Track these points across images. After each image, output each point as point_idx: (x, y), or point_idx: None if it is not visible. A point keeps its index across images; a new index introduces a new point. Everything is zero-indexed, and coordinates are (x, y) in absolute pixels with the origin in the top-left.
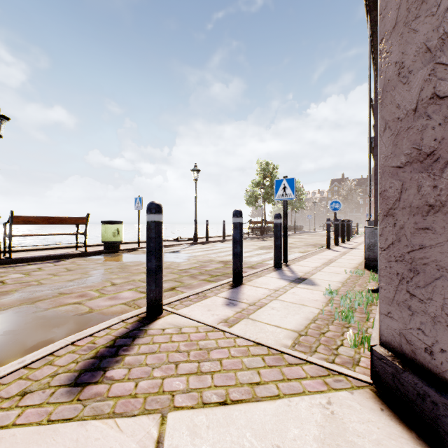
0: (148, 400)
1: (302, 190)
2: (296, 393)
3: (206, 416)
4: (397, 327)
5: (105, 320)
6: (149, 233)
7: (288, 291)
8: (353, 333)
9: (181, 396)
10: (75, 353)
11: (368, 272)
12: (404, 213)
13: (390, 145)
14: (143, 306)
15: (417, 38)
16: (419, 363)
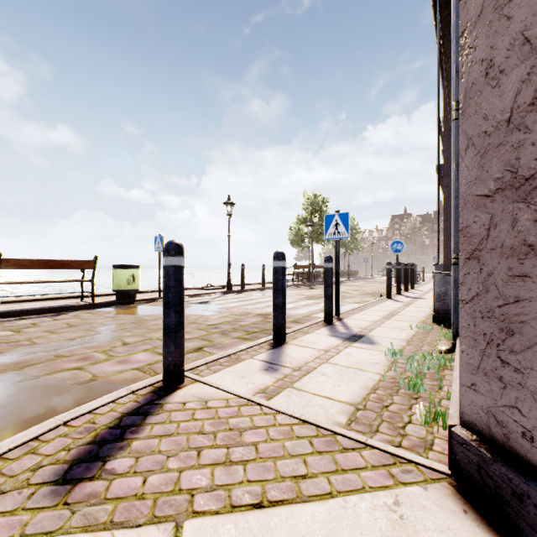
0: (159, 502)
1: (357, 227)
2: (353, 489)
3: (236, 525)
4: (484, 403)
5: (111, 391)
6: (167, 280)
7: (342, 352)
8: (424, 406)
9: (203, 496)
10: (67, 436)
11: (438, 327)
12: (493, 255)
13: (474, 168)
14: (160, 371)
15: (511, 27)
16: (514, 452)
